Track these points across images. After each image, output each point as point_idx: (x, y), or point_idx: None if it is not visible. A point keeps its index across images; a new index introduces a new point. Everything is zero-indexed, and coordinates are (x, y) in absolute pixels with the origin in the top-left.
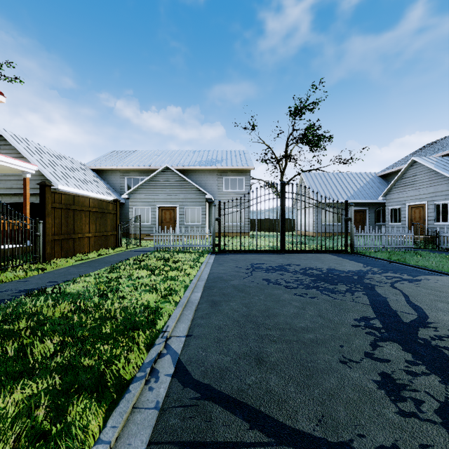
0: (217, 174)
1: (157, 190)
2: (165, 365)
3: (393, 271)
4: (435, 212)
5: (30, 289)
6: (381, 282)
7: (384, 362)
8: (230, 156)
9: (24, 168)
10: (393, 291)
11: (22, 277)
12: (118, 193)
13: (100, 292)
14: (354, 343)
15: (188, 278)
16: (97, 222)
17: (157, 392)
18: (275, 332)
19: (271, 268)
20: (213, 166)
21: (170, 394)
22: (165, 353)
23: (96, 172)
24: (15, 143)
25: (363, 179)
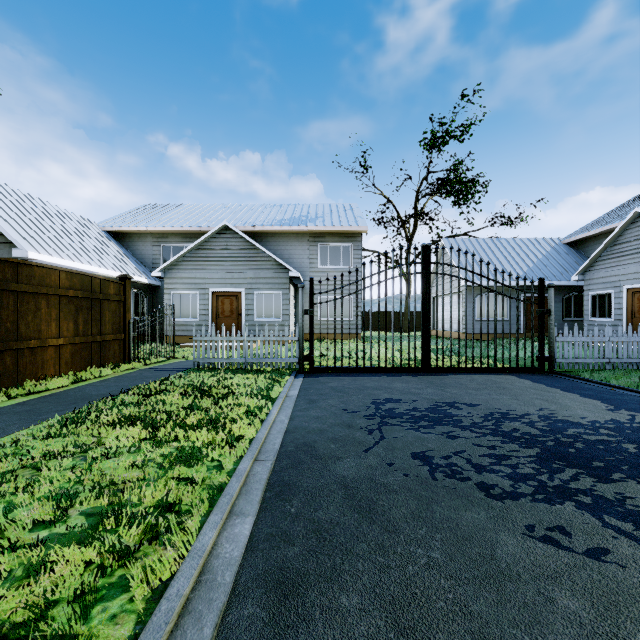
0: (309, 239)
1: (210, 264)
2: None
3: None
4: None
5: None
6: None
7: None
8: (329, 212)
9: None
10: None
11: None
12: (149, 270)
13: None
14: None
15: (232, 451)
16: (80, 317)
17: None
18: None
19: (420, 414)
20: (302, 226)
21: None
22: None
23: (114, 237)
24: None
25: (541, 248)
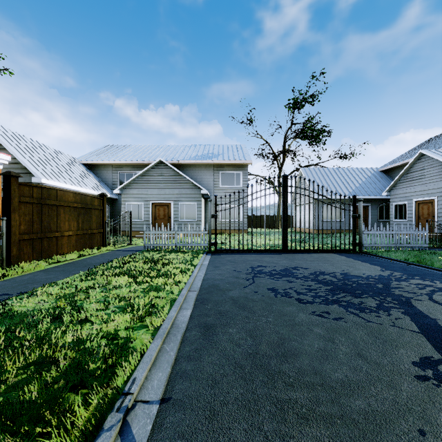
0: (214, 169)
1: (150, 185)
2: None
3: (420, 277)
4: None
5: None
6: (414, 293)
7: None
8: (227, 151)
9: None
10: (439, 308)
11: None
12: (110, 188)
13: (56, 313)
14: (440, 424)
15: (177, 287)
16: (80, 219)
17: None
18: (301, 393)
19: (276, 272)
20: (209, 160)
21: None
22: None
23: (88, 167)
24: None
25: (365, 174)
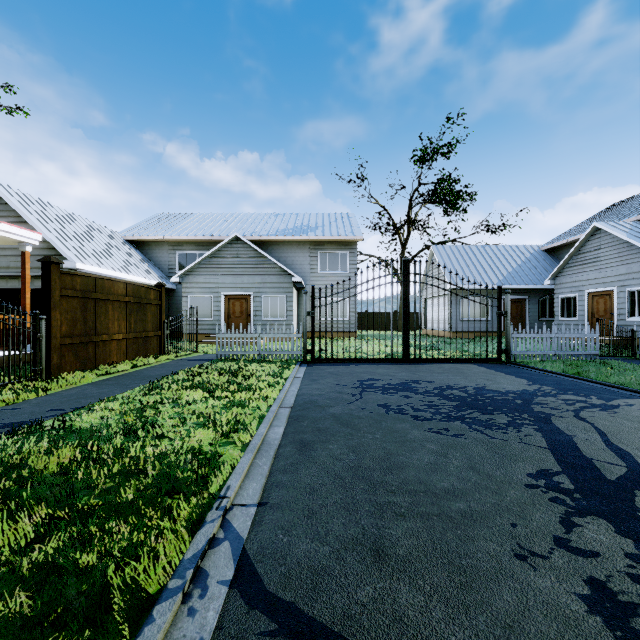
0: (310, 247)
1: (222, 270)
2: (219, 563)
3: (574, 392)
4: (628, 303)
5: (19, 422)
6: (559, 409)
7: (590, 557)
8: (328, 222)
9: (21, 236)
10: (581, 425)
11: (11, 402)
12: (165, 275)
13: (127, 428)
14: (534, 519)
15: (265, 403)
16: (132, 318)
17: (202, 619)
18: (402, 497)
19: (391, 386)
20: (304, 236)
21: (224, 624)
22: (221, 539)
23: (134, 245)
24: (13, 201)
25: (521, 254)
